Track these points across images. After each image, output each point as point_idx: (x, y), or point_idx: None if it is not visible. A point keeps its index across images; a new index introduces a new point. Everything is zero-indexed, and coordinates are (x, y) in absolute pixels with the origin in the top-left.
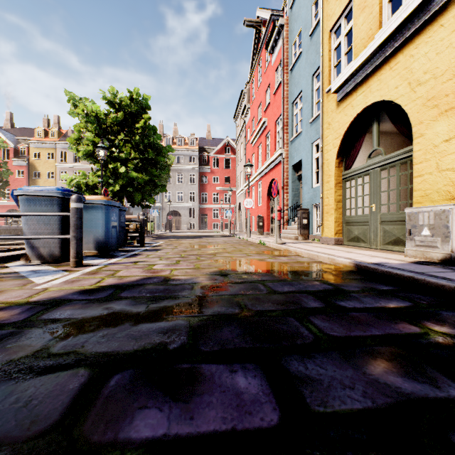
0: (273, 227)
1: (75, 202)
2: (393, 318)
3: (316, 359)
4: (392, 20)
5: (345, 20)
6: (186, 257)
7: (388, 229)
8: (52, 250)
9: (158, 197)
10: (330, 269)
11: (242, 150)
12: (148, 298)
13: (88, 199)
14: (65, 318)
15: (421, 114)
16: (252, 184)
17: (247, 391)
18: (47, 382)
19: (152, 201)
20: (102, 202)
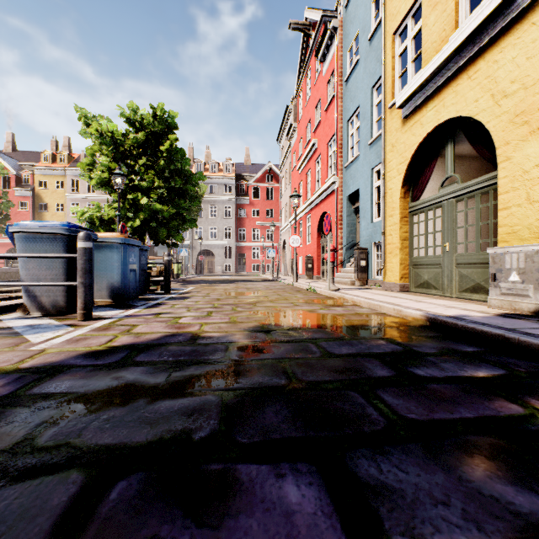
0: (324, 270)
1: (83, 241)
2: (486, 392)
3: (392, 456)
4: (472, 19)
5: (412, 20)
6: (220, 308)
7: (465, 273)
8: (55, 299)
9: (188, 234)
10: (396, 323)
11: (287, 177)
12: (170, 363)
13: (101, 236)
14: (61, 392)
15: (507, 133)
16: (299, 218)
17: (300, 509)
18: (24, 494)
19: (180, 239)
20: (117, 241)
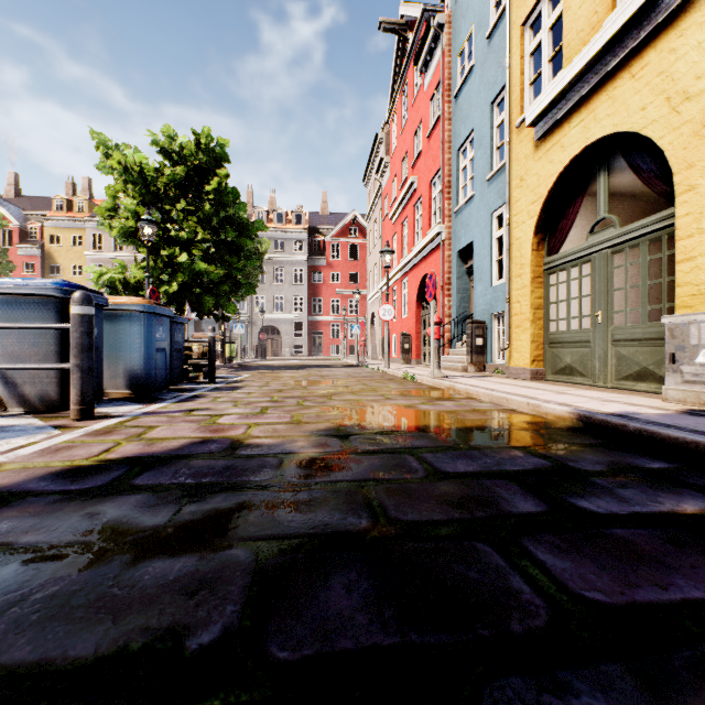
0: (426, 352)
1: (79, 305)
2: None
3: (577, 697)
4: None
5: (548, 3)
6: (280, 402)
7: (626, 353)
8: (44, 390)
9: (246, 306)
10: (534, 424)
11: (377, 230)
12: (186, 488)
13: (115, 302)
14: None
15: (690, 151)
16: (393, 283)
17: None
18: None
19: (232, 309)
20: (138, 308)
